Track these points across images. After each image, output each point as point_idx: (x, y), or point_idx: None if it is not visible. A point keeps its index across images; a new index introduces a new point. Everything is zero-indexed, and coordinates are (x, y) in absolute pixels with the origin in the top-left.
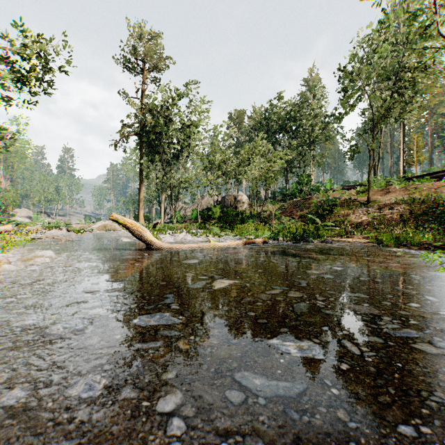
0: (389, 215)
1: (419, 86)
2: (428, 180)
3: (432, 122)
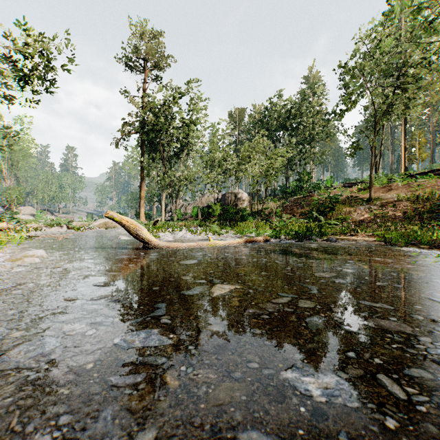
0: (391, 213)
1: (422, 82)
2: (431, 177)
3: (434, 118)
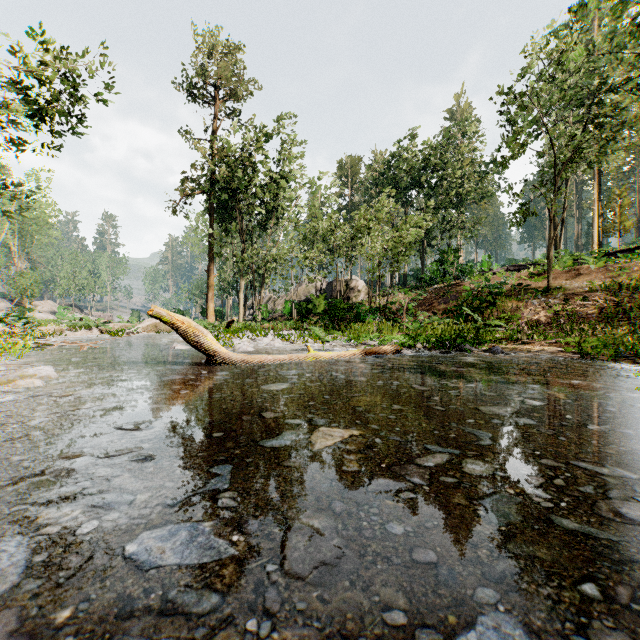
0: (581, 310)
1: (627, 113)
2: None
3: None
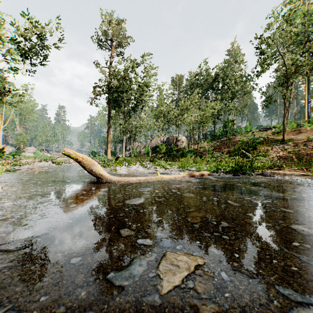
0: (303, 151)
1: None
2: None
3: None
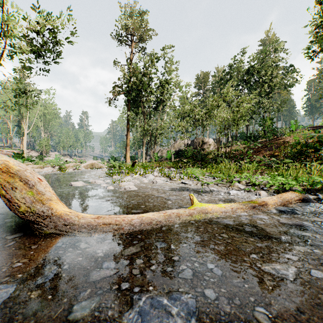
0: None
1: None
2: None
3: None
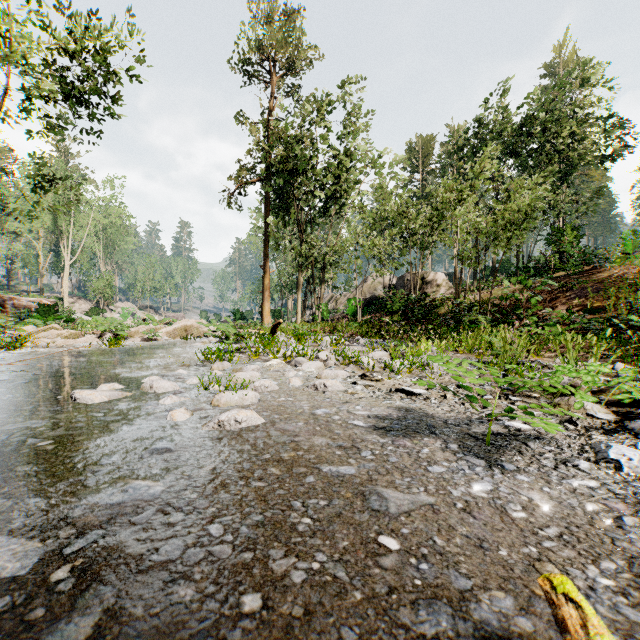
0: None
1: None
2: None
3: None
